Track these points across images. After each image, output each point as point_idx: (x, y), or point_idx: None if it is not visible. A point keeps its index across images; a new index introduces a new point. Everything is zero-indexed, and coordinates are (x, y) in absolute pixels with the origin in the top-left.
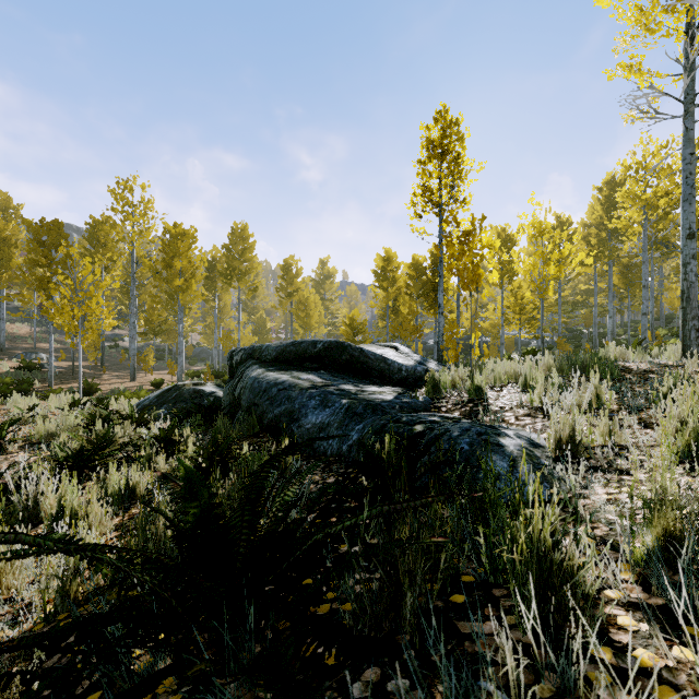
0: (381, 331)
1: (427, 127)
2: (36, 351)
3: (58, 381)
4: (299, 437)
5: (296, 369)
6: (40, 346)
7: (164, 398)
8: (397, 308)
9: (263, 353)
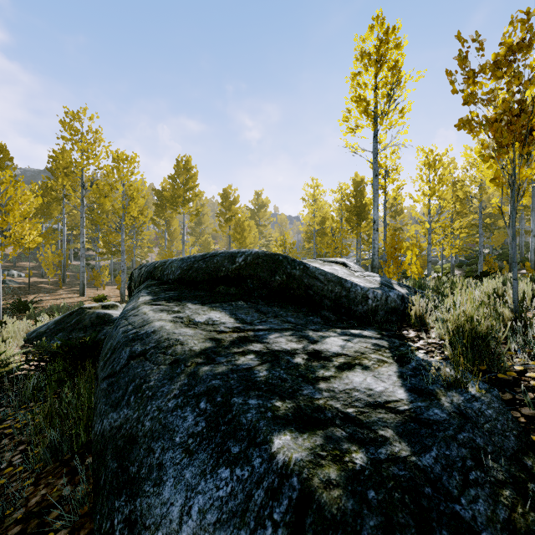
0: (307, 251)
1: (361, 37)
2: (15, 268)
3: (9, 297)
4: None
5: (198, 298)
6: (21, 264)
7: (62, 324)
8: (322, 231)
9: (165, 271)
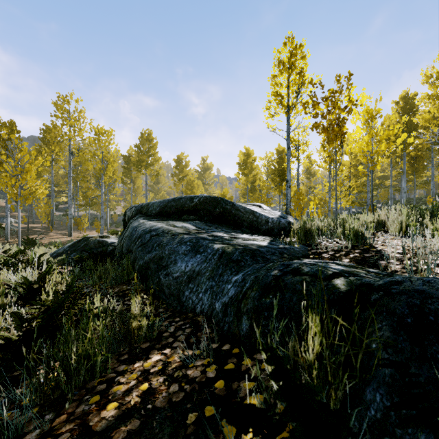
0: None
1: (278, 50)
2: (10, 217)
3: (14, 236)
4: (166, 287)
5: (174, 220)
6: (14, 214)
7: (74, 247)
8: (253, 188)
9: (149, 208)
